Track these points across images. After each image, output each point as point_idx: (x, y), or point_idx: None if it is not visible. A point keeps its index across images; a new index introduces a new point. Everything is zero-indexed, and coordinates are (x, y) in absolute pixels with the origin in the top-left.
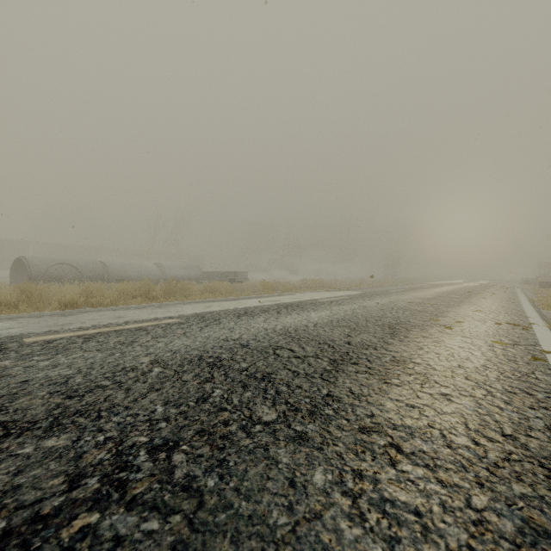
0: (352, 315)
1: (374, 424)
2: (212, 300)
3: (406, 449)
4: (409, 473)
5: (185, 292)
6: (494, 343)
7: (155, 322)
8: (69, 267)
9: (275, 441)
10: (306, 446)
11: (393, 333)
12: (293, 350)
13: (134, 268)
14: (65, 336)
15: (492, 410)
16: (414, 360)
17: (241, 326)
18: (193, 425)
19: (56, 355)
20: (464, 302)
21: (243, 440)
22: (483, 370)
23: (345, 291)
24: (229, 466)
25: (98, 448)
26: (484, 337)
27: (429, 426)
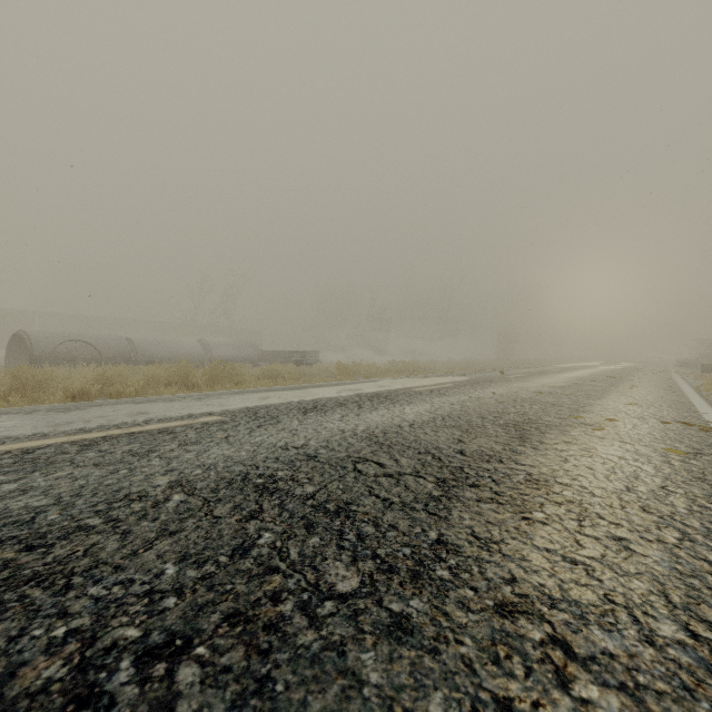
0: (461, 410)
1: (518, 596)
2: (270, 388)
3: (580, 650)
4: (595, 706)
5: (236, 378)
6: (667, 451)
7: (188, 421)
8: (84, 345)
9: (358, 634)
10: (409, 645)
11: (523, 437)
12: (381, 464)
13: (171, 346)
14: (55, 442)
15: (698, 567)
16: (560, 479)
17: (308, 427)
18: (220, 603)
19: (32, 472)
20: (609, 392)
21: (302, 633)
22: (664, 496)
23: (448, 376)
24: (275, 692)
25: (50, 653)
26: (650, 443)
27: (607, 600)
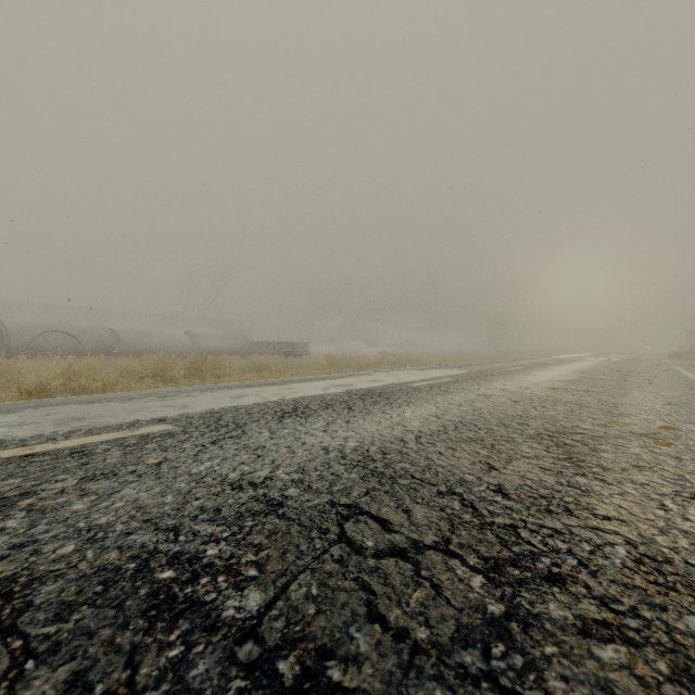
0: (475, 414)
1: None
2: (252, 383)
3: None
4: None
5: (219, 370)
6: None
7: (124, 432)
8: (64, 336)
9: None
10: None
11: (573, 458)
12: (385, 522)
13: (157, 337)
14: None
15: None
16: (689, 556)
17: (280, 443)
18: None
19: None
20: (628, 387)
21: None
22: None
23: (444, 369)
24: None
25: None
26: None
27: None
